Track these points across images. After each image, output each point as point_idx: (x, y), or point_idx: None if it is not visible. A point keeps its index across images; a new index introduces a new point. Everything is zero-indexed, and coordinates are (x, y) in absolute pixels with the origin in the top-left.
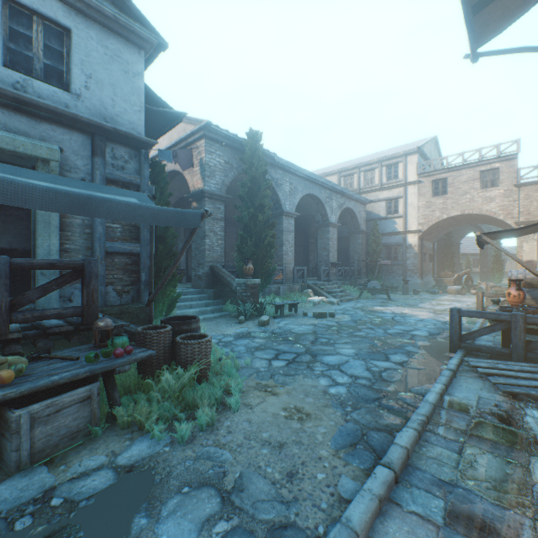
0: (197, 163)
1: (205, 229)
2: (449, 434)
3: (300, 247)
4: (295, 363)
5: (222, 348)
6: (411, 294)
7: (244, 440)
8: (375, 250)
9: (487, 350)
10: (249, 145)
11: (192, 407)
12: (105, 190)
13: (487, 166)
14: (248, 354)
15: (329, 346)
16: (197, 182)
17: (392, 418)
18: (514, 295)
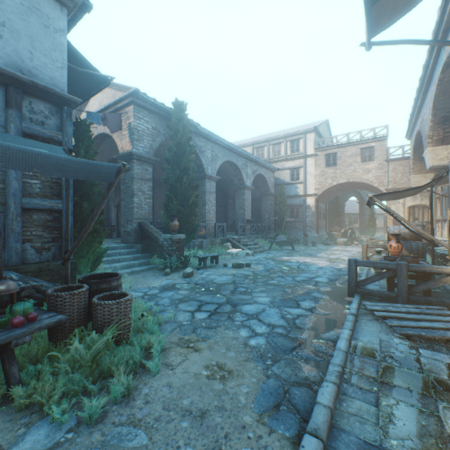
0: (125, 127)
1: (133, 188)
2: (363, 383)
3: (220, 206)
4: (217, 314)
5: (147, 301)
6: (310, 245)
7: (162, 412)
8: (282, 210)
9: (378, 294)
10: (175, 114)
11: (108, 373)
12: (8, 139)
13: (366, 145)
14: (172, 307)
15: (247, 295)
16: (126, 145)
17: (310, 369)
18: (395, 247)
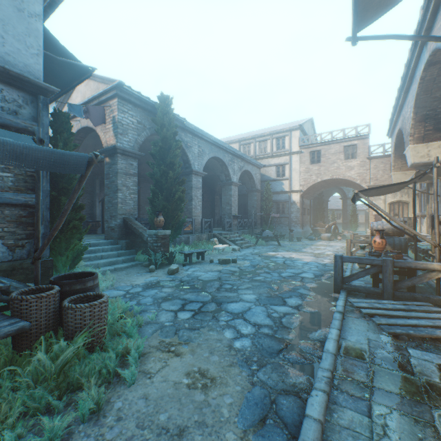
0: (109, 121)
1: (118, 183)
2: (354, 389)
3: (207, 202)
4: (201, 314)
5: (128, 301)
6: (295, 241)
7: (135, 431)
8: (268, 206)
9: (363, 290)
10: (160, 108)
11: (78, 385)
12: None
13: (349, 143)
14: (154, 306)
15: (232, 293)
16: (110, 139)
17: (298, 374)
18: (379, 242)
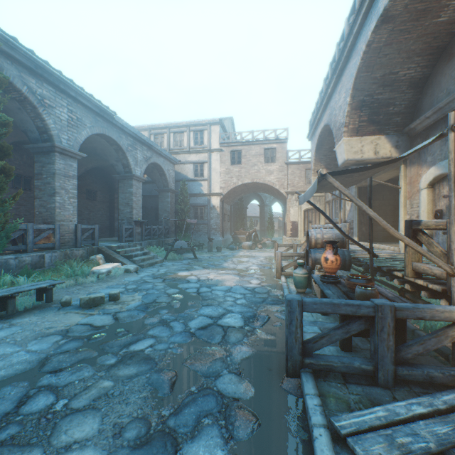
0: None
1: None
2: None
3: (104, 203)
4: None
5: None
6: (215, 251)
7: None
8: (183, 210)
9: (342, 367)
10: None
11: None
12: None
13: (269, 146)
14: None
15: (27, 451)
16: None
17: None
18: (333, 260)
